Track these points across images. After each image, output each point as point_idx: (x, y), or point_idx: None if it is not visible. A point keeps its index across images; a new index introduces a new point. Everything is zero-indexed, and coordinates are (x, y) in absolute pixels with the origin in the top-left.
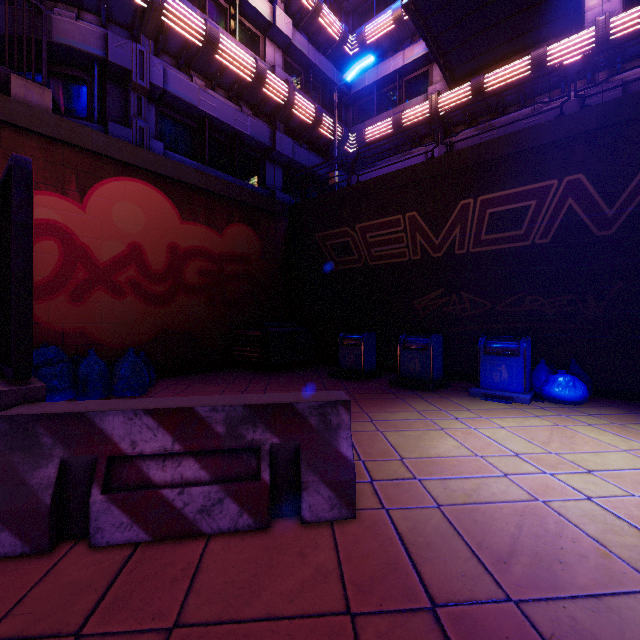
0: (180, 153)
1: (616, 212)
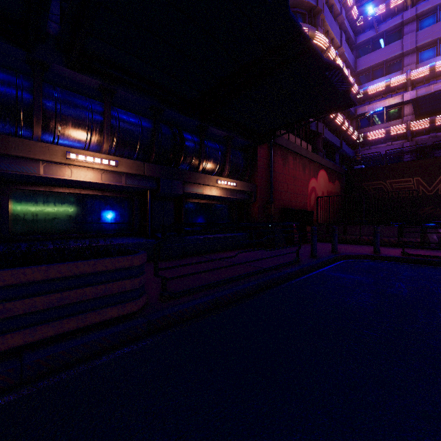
0: None
1: None
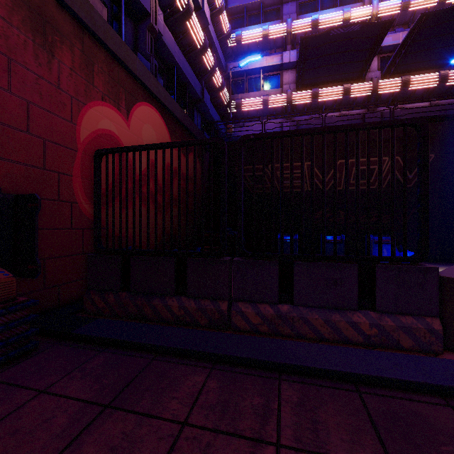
0: None
1: (413, 177)
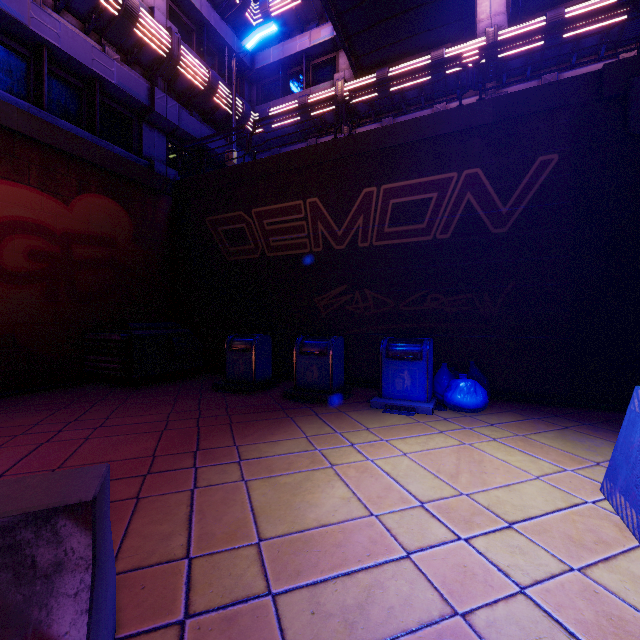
0: (0, 87)
1: (509, 210)
